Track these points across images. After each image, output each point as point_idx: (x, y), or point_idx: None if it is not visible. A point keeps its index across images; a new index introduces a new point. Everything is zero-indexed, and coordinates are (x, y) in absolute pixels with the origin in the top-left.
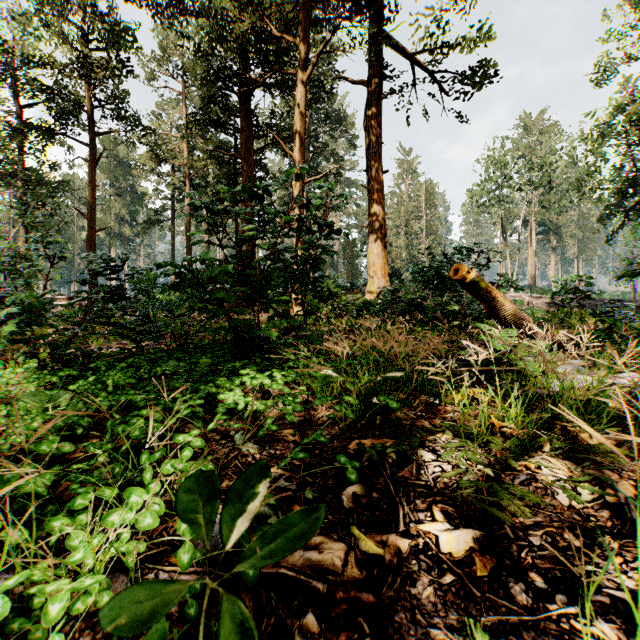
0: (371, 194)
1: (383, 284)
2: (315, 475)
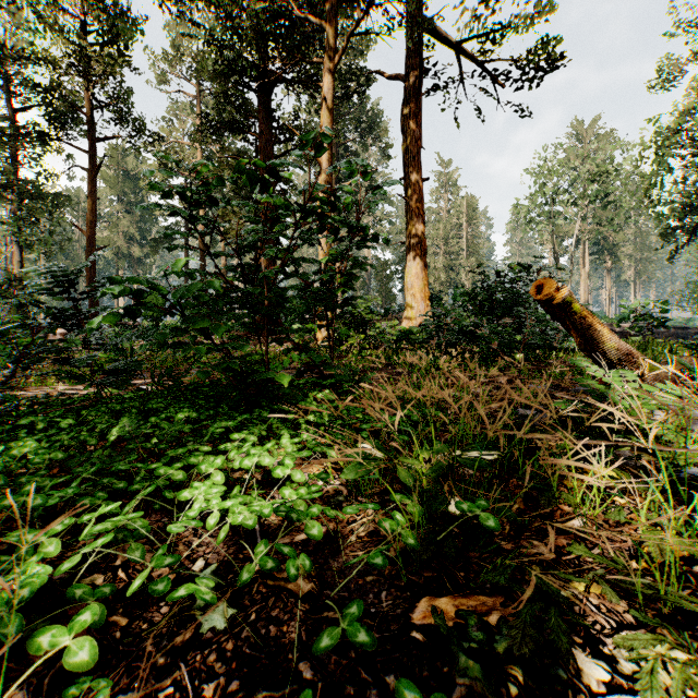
0: (409, 205)
1: (423, 309)
2: None
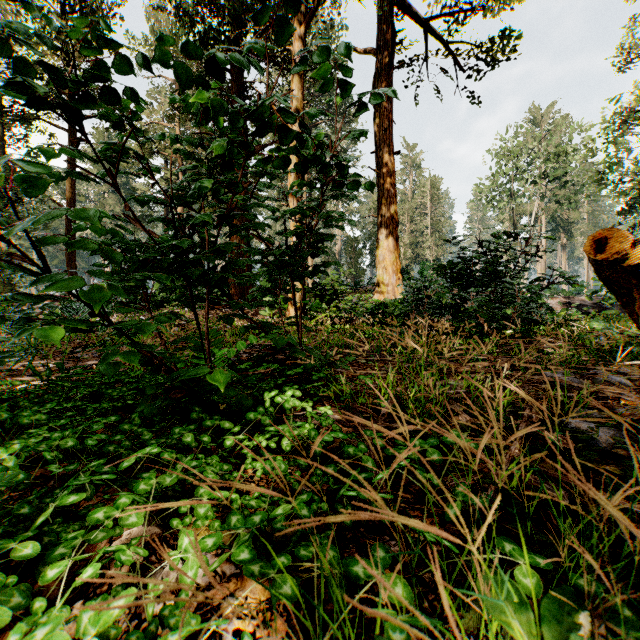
0: (380, 178)
1: (394, 282)
2: None
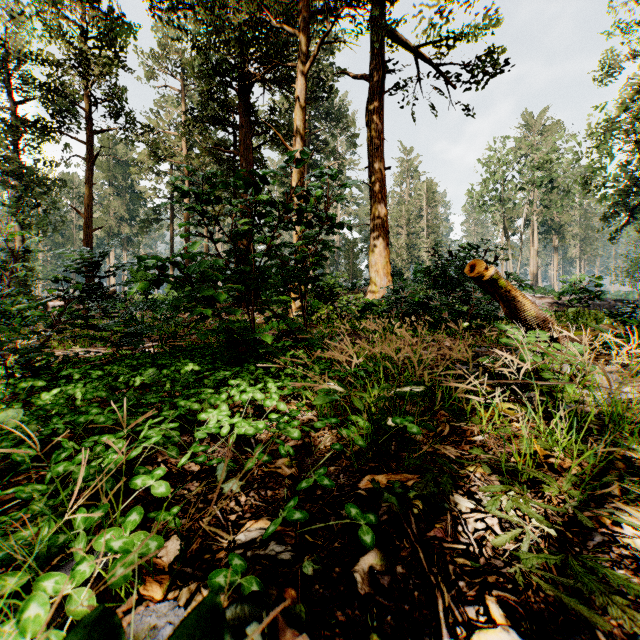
0: (373, 191)
1: (385, 283)
2: (316, 531)
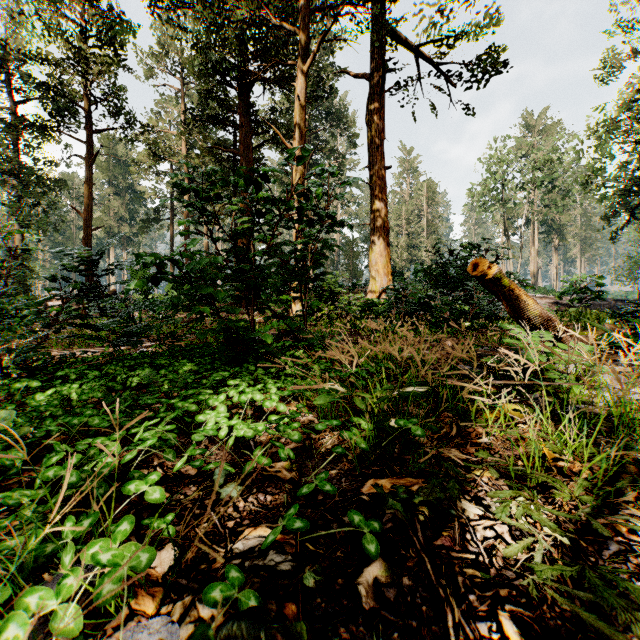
0: (373, 190)
1: (386, 283)
2: (318, 539)
